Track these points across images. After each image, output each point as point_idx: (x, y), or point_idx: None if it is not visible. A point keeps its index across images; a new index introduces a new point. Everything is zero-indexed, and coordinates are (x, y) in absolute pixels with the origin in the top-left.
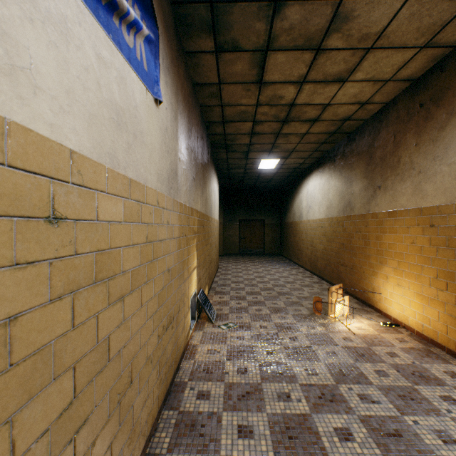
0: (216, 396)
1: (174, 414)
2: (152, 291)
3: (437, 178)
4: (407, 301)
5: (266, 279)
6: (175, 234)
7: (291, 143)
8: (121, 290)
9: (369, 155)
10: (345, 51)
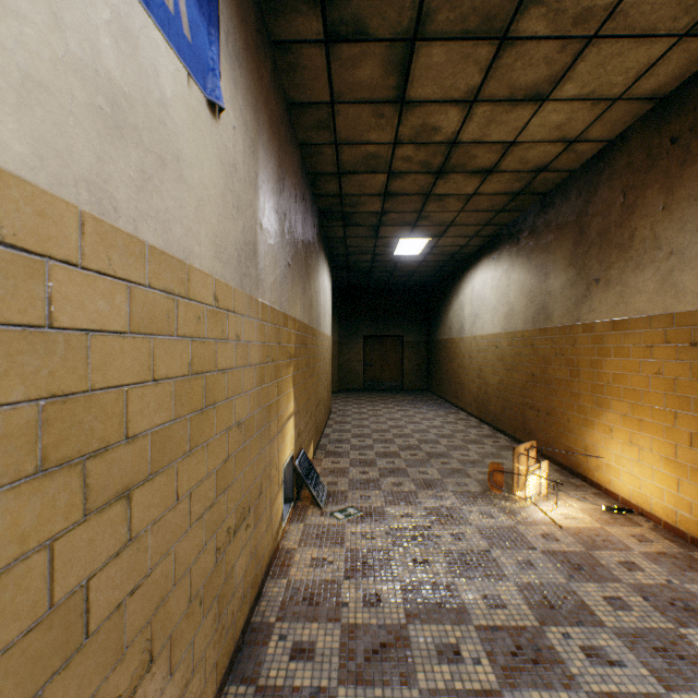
0: (325, 653)
1: (247, 693)
2: (202, 468)
3: None
4: (647, 471)
5: (407, 431)
6: (253, 359)
7: (449, 211)
8: (123, 476)
9: (578, 229)
10: (549, 42)
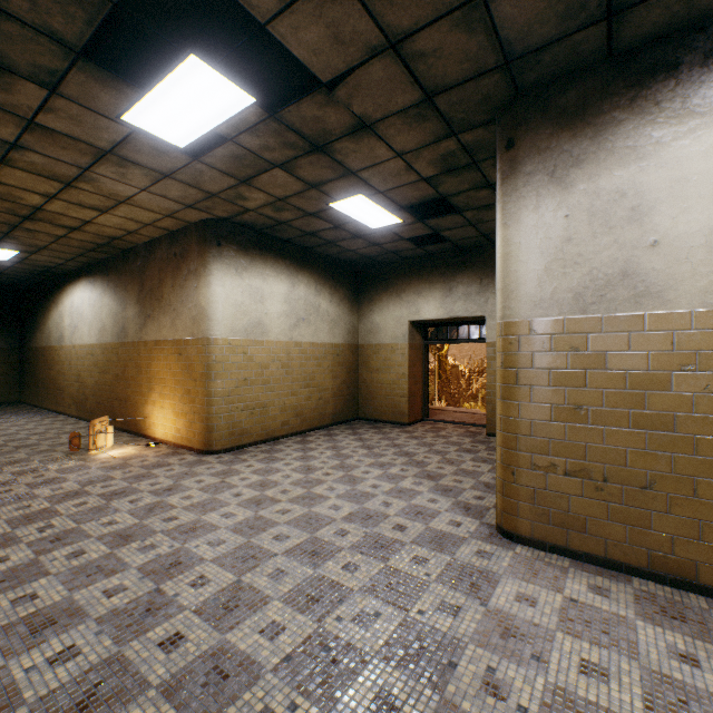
0: None
1: None
2: None
3: (184, 317)
4: (168, 420)
5: None
6: None
7: (42, 240)
8: None
9: (142, 282)
10: (99, 195)
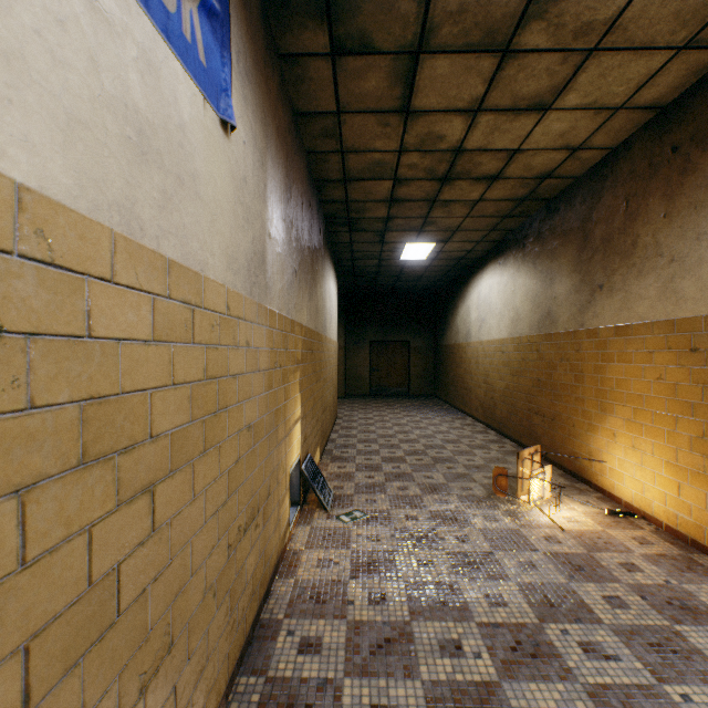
0: (332, 647)
1: (257, 683)
2: (215, 468)
3: (703, 270)
4: (649, 475)
5: (413, 436)
6: (262, 364)
7: (455, 217)
8: (148, 472)
9: (583, 235)
10: (550, 55)
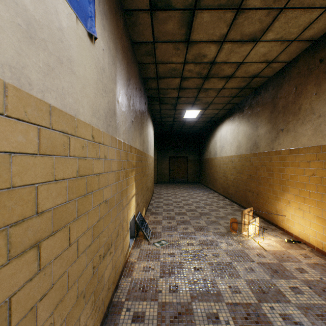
0: (150, 318)
1: None
2: (85, 225)
3: None
4: (307, 222)
5: (190, 202)
6: (113, 168)
7: (210, 97)
8: (35, 235)
9: (273, 105)
10: (261, 11)
